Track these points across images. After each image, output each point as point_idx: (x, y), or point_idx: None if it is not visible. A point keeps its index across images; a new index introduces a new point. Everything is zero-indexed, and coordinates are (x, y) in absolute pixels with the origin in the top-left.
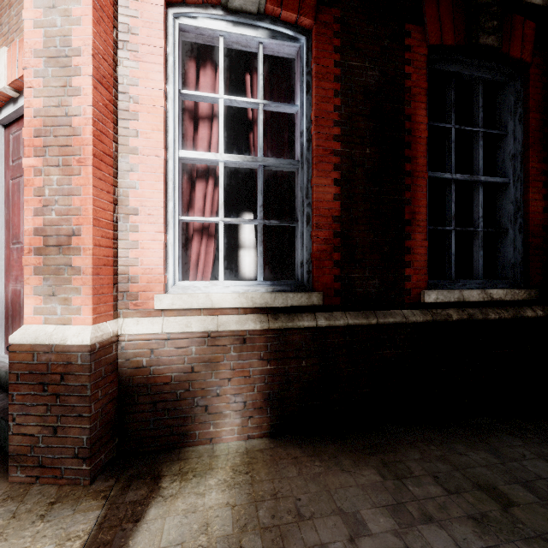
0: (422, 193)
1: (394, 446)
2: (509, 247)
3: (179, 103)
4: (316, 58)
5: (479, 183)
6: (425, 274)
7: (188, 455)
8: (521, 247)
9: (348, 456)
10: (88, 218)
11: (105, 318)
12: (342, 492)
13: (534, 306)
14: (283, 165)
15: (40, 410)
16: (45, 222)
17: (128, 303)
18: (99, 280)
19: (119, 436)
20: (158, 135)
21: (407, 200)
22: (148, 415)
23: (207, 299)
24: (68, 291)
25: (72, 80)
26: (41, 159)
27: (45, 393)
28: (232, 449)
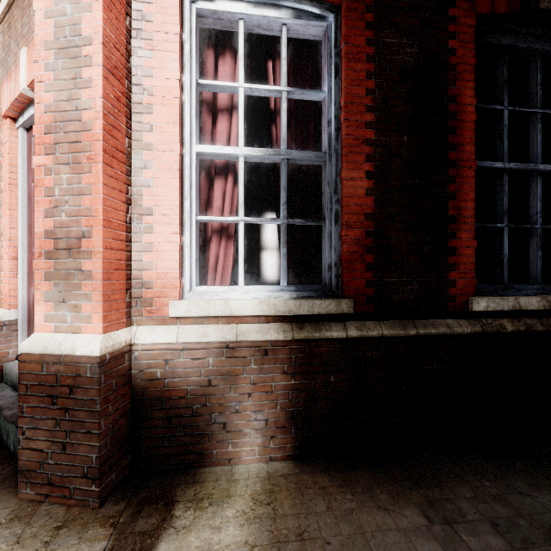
0: (469, 186)
1: (439, 479)
2: None
3: (196, 94)
4: (346, 37)
5: (536, 173)
6: (472, 278)
7: (205, 477)
8: None
9: (384, 489)
10: (98, 219)
11: (117, 326)
12: (379, 537)
13: None
14: (309, 158)
15: (49, 424)
16: (55, 224)
17: (141, 310)
18: (110, 285)
19: (132, 452)
20: (174, 129)
21: (451, 194)
22: (162, 431)
23: (225, 306)
24: (78, 297)
25: (82, 71)
26: (51, 157)
27: (54, 406)
28: (252, 473)
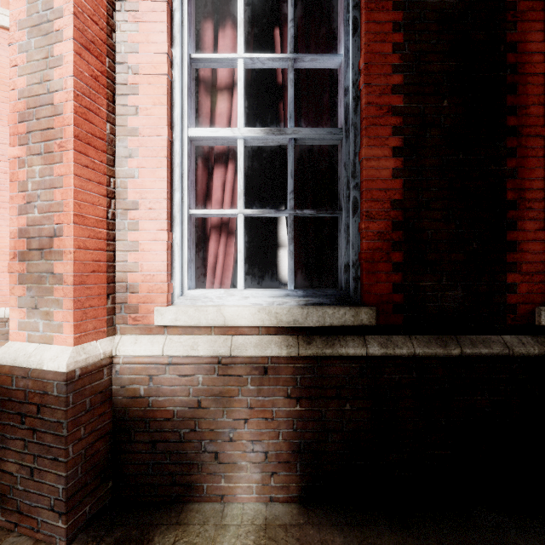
0: (536, 159)
1: None
2: None
3: (189, 71)
4: None
5: None
6: (541, 282)
7: (191, 517)
8: None
9: None
10: (69, 215)
11: (95, 336)
12: None
13: None
14: (321, 136)
15: (18, 445)
16: (29, 221)
17: (126, 317)
18: (85, 290)
19: (113, 478)
20: (161, 110)
21: (510, 171)
22: (146, 457)
23: (218, 314)
24: (49, 304)
25: (53, 48)
26: (25, 148)
27: (23, 426)
28: (247, 518)
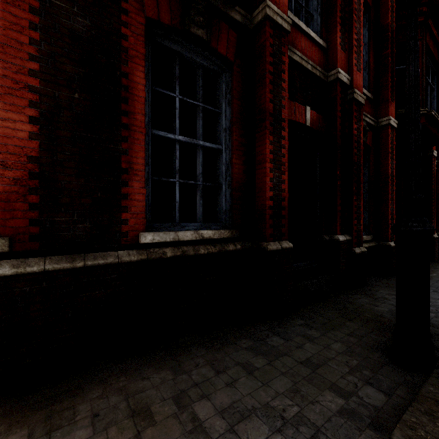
0: (140, 146)
1: (81, 388)
2: (222, 198)
3: None
4: None
5: (199, 146)
6: (143, 218)
7: None
8: (229, 198)
9: (7, 420)
10: None
11: None
12: None
13: (237, 242)
14: None
15: None
16: None
17: None
18: None
19: None
20: None
21: (124, 150)
22: None
23: None
24: None
25: None
26: None
27: None
28: None
